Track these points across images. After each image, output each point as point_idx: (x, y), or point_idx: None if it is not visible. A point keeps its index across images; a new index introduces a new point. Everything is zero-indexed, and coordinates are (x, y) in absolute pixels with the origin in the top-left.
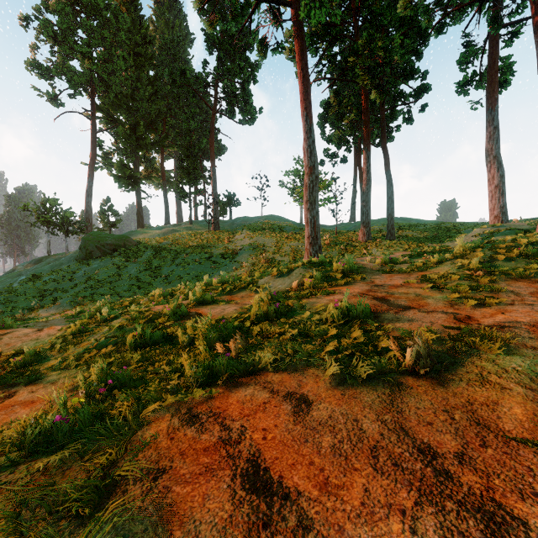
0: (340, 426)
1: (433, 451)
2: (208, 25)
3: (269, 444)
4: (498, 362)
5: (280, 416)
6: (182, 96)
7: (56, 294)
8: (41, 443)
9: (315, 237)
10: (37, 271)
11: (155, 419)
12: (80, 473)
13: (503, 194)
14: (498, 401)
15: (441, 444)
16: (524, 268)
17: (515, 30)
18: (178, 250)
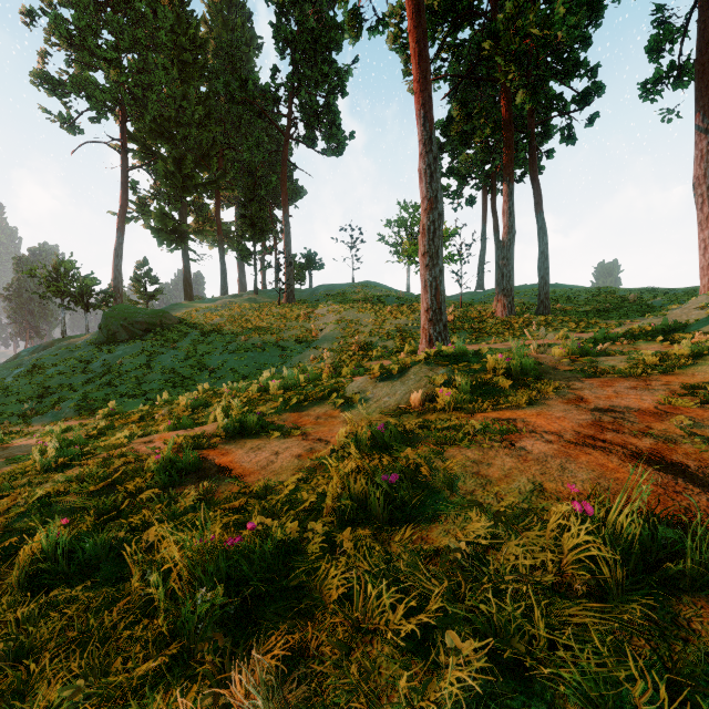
0: None
1: None
2: None
3: None
4: None
5: None
6: (245, 119)
7: (61, 394)
8: None
9: (438, 310)
10: (41, 359)
11: None
12: None
13: None
14: None
15: None
16: None
17: None
18: (234, 331)
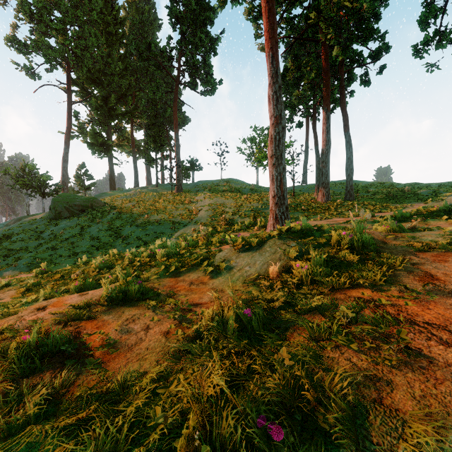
0: None
1: None
2: None
3: None
4: None
5: None
6: (150, 71)
7: (20, 254)
8: None
9: (282, 196)
10: (9, 230)
11: None
12: None
13: None
14: None
15: None
16: None
17: None
18: (141, 211)
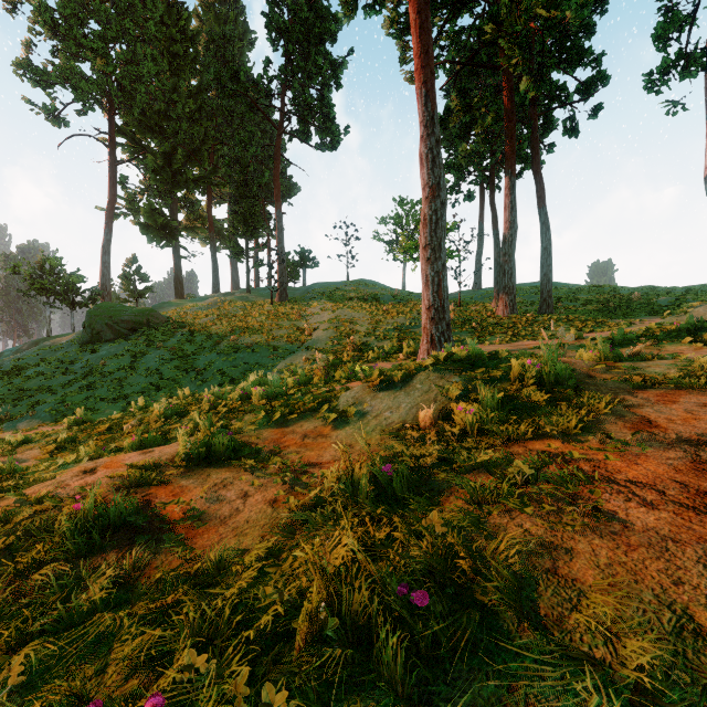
0: None
1: None
2: None
3: None
4: None
5: None
6: (237, 113)
7: (39, 396)
8: None
9: (441, 308)
10: (21, 360)
11: None
12: None
13: None
14: None
15: None
16: None
17: None
18: (224, 330)
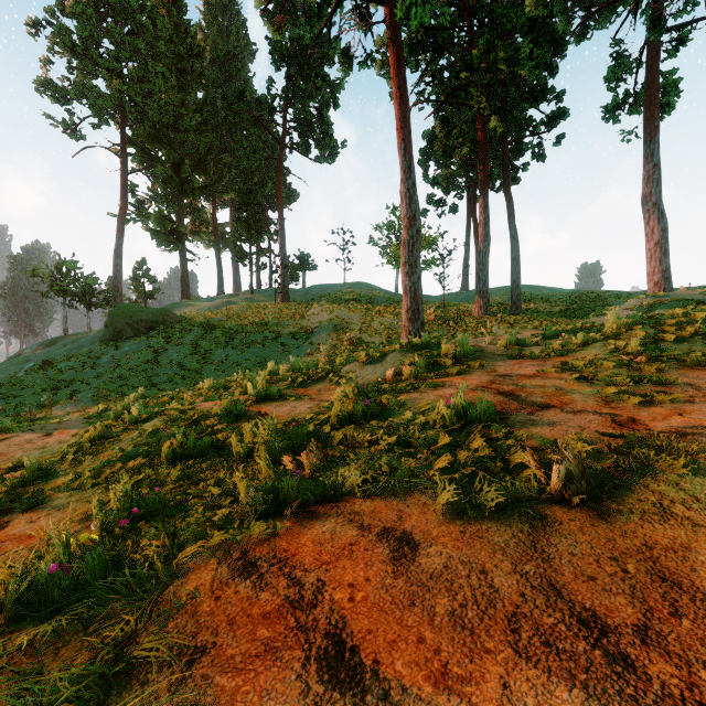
0: (461, 581)
1: (601, 623)
2: (273, 30)
3: (358, 608)
4: (683, 486)
5: (373, 565)
6: (241, 125)
7: (74, 386)
8: (31, 602)
9: (416, 311)
10: (49, 355)
11: (194, 568)
12: (81, 653)
13: (666, 254)
14: (689, 545)
15: (612, 611)
16: (701, 352)
17: (682, 36)
18: (235, 329)
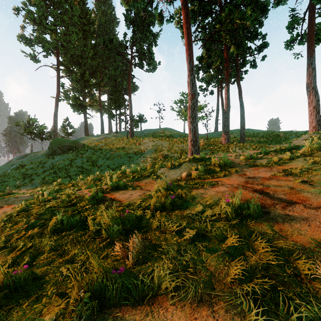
0: None
1: None
2: (125, 3)
3: None
4: None
5: None
6: (112, 55)
7: (33, 177)
8: None
9: (195, 141)
10: (23, 162)
11: None
12: None
13: (319, 112)
14: None
15: None
16: None
17: None
18: (108, 149)
